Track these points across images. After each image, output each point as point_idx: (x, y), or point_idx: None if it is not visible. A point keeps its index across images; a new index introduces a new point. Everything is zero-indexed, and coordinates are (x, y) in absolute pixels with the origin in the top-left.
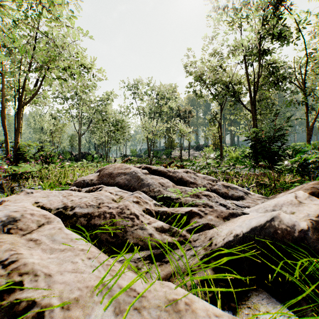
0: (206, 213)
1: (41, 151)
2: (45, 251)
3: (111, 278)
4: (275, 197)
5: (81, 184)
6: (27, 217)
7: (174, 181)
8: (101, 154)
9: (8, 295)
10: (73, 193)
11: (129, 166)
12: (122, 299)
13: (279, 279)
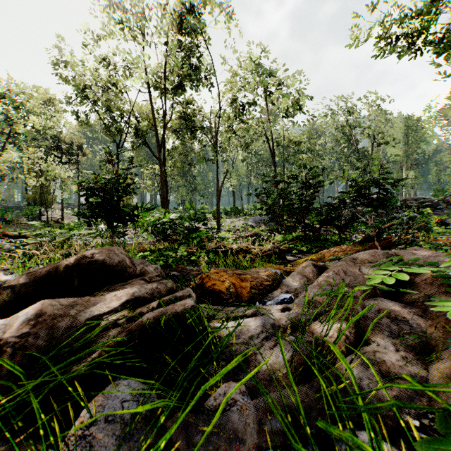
0: None
1: None
2: None
3: None
4: None
5: None
6: None
7: None
8: None
9: None
10: None
11: None
12: None
13: None
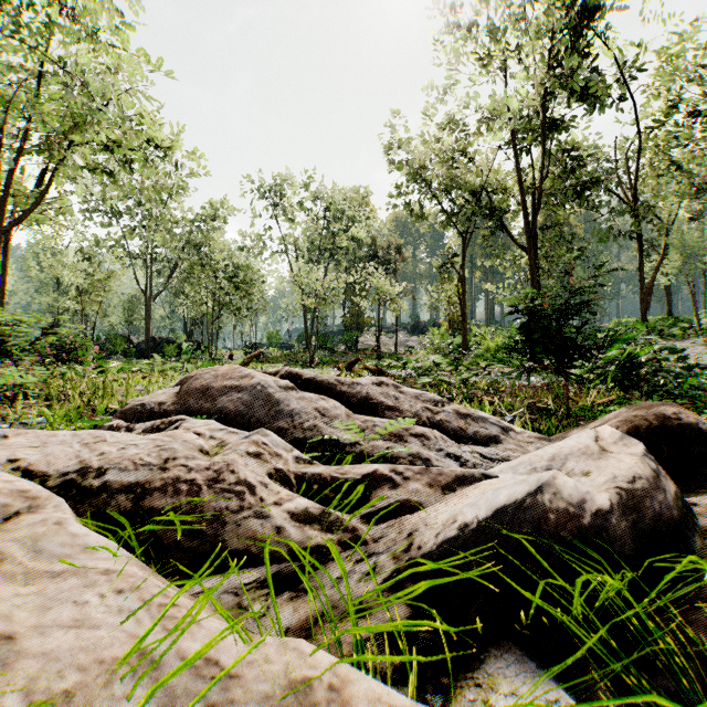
0: (408, 476)
1: (50, 335)
2: (13, 580)
3: (162, 637)
4: (564, 436)
5: (136, 413)
6: None
7: (350, 404)
8: (200, 341)
9: None
10: (107, 436)
11: (249, 371)
12: (182, 687)
13: (545, 621)
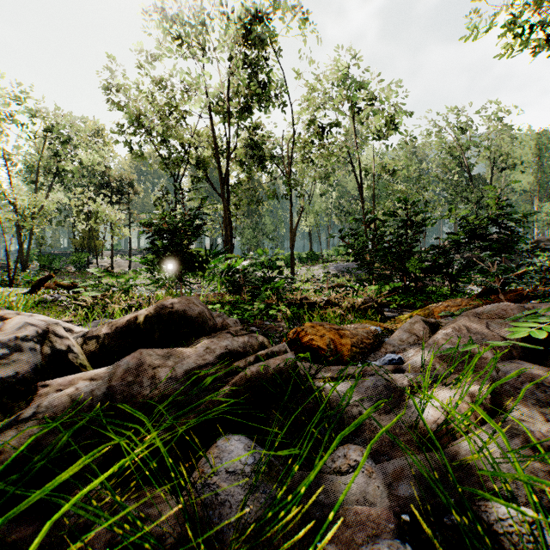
0: None
1: None
2: None
3: None
4: None
5: None
6: None
7: None
8: None
9: None
10: None
11: None
12: None
13: None
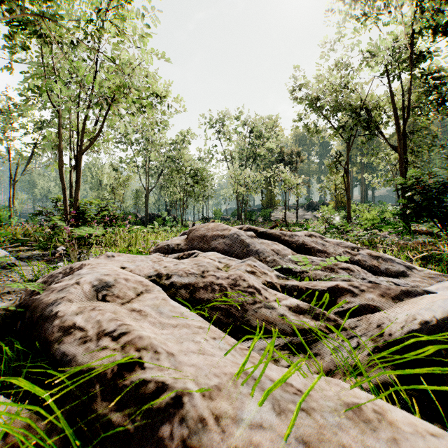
0: (362, 289)
1: (104, 210)
2: (155, 326)
3: (255, 365)
4: None
5: (164, 250)
6: (122, 283)
7: (292, 248)
8: (175, 216)
9: (128, 373)
10: (163, 258)
11: (227, 226)
12: (278, 395)
13: None
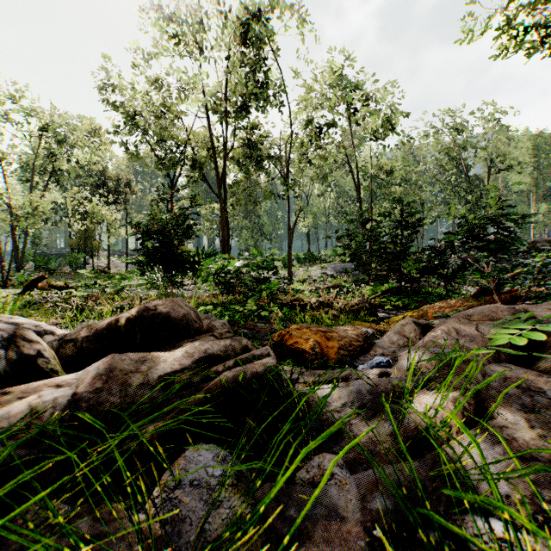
0: None
1: None
2: None
3: None
4: None
5: None
6: None
7: None
8: None
9: None
10: None
11: None
12: None
13: None
